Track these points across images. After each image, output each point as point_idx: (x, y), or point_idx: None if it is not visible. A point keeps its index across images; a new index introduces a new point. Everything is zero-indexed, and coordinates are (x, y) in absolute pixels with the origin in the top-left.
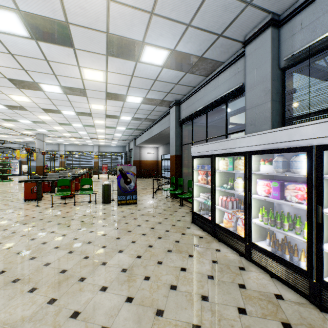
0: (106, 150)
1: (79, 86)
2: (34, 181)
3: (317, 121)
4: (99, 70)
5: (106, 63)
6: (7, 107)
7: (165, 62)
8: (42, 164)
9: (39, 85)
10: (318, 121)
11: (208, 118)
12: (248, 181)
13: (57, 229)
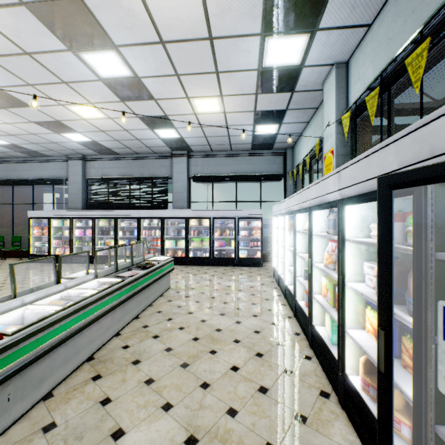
0: None
1: None
2: None
3: (94, 210)
4: None
5: None
6: None
7: (1, 144)
8: None
9: None
10: (94, 210)
11: None
12: (72, 230)
13: None
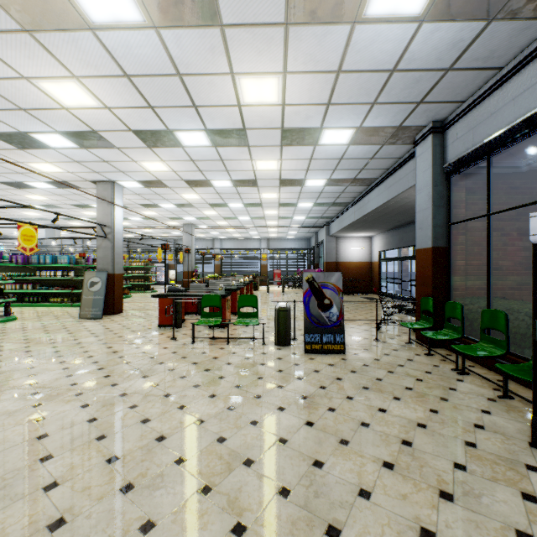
0: (279, 246)
1: (234, 124)
2: (171, 296)
3: None
4: (270, 75)
5: (285, 50)
6: (143, 185)
7: (431, 0)
8: (190, 268)
9: (175, 135)
10: None
11: (522, 153)
12: None
13: (190, 401)
